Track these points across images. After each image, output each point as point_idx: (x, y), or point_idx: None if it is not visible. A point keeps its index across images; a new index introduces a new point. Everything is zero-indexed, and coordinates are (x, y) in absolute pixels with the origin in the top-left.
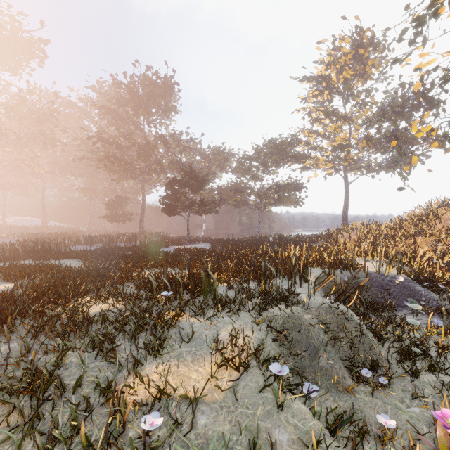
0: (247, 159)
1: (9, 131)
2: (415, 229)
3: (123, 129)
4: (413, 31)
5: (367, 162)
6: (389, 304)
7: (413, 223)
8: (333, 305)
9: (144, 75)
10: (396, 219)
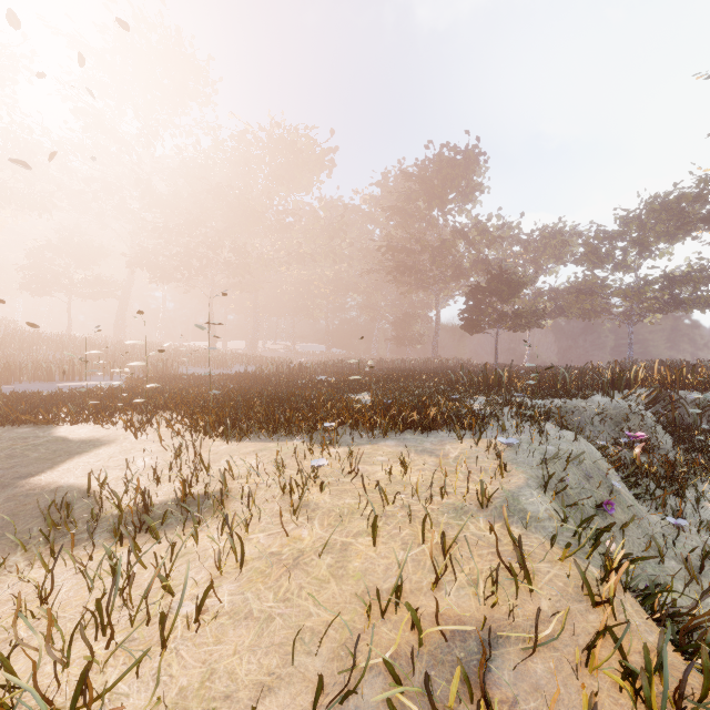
0: (601, 238)
1: (307, 254)
2: None
3: (413, 228)
4: None
5: None
6: None
7: None
8: (624, 403)
9: (438, 156)
10: None
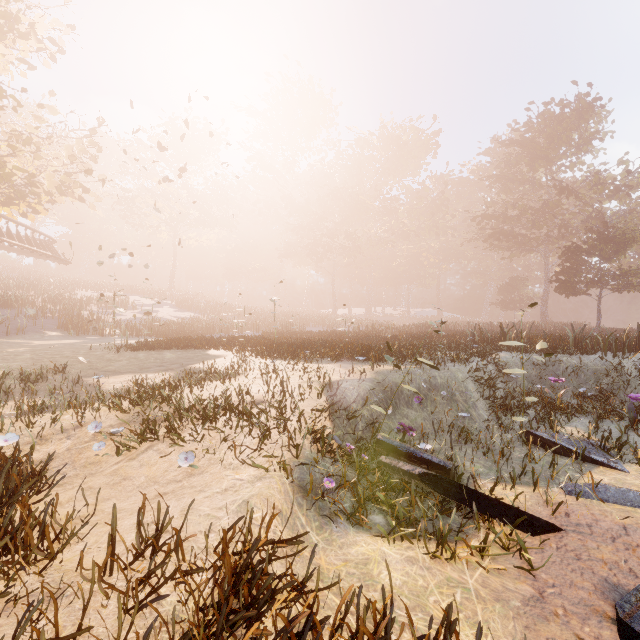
0: None
1: (410, 231)
2: None
3: (516, 192)
4: None
5: None
6: None
7: None
8: (613, 360)
9: (541, 115)
10: None
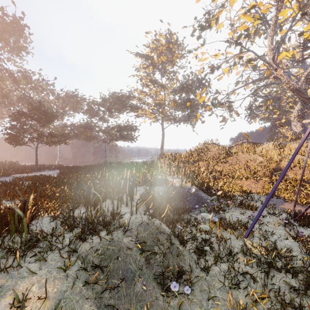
0: (95, 104)
1: None
2: (199, 157)
3: None
4: (199, 32)
5: (174, 116)
6: (187, 208)
7: (197, 153)
8: (150, 221)
9: None
10: (189, 151)
